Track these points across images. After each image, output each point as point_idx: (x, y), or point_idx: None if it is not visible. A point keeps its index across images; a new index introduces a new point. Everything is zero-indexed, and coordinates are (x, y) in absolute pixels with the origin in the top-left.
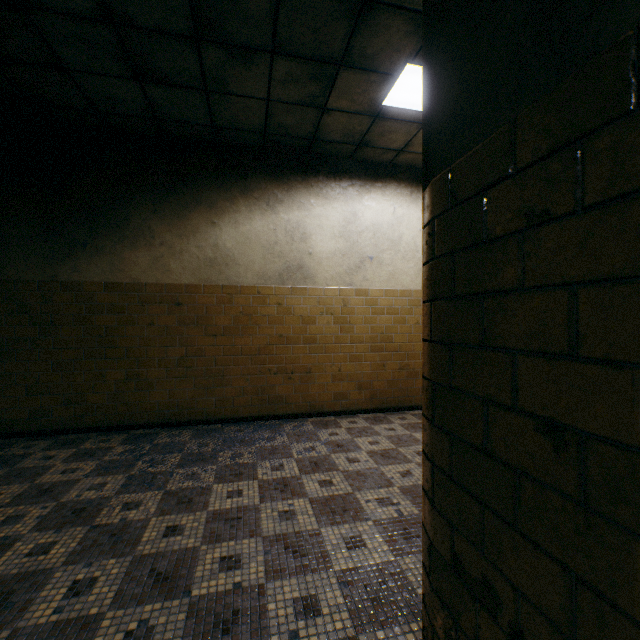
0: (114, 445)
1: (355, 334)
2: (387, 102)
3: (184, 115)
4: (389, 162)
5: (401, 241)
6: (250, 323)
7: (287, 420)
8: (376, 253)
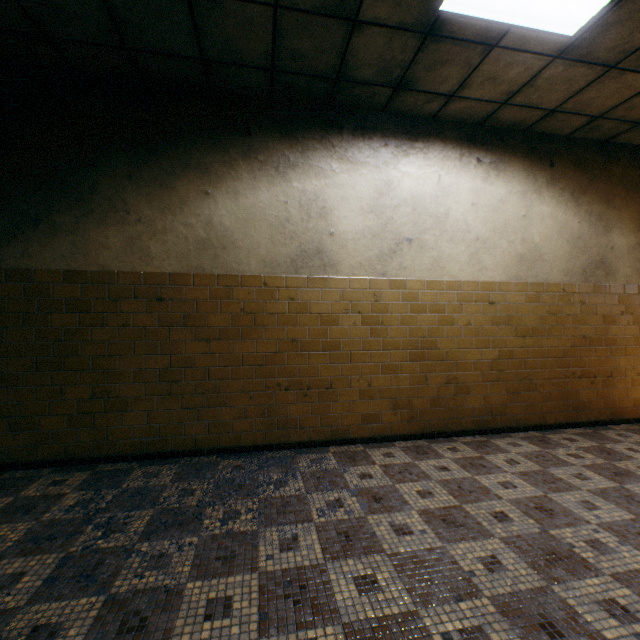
0: (66, 491)
1: (389, 338)
2: (447, 4)
3: (162, 40)
4: (433, 116)
5: (448, 218)
6: (254, 324)
7: (302, 450)
8: (416, 233)
